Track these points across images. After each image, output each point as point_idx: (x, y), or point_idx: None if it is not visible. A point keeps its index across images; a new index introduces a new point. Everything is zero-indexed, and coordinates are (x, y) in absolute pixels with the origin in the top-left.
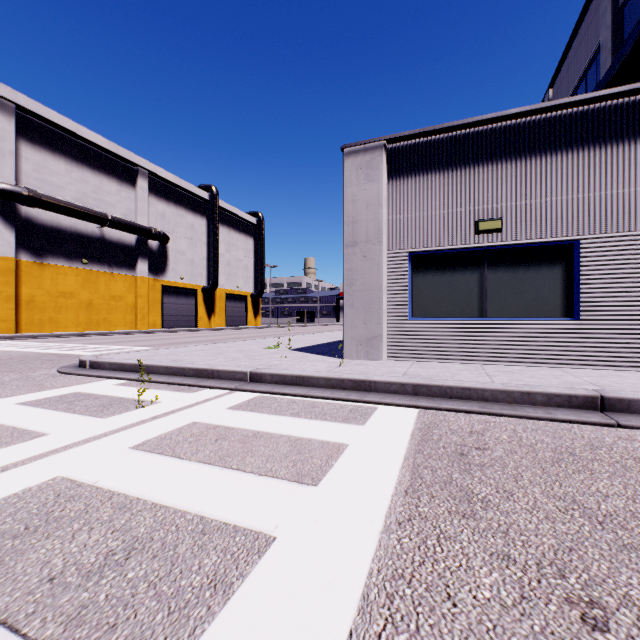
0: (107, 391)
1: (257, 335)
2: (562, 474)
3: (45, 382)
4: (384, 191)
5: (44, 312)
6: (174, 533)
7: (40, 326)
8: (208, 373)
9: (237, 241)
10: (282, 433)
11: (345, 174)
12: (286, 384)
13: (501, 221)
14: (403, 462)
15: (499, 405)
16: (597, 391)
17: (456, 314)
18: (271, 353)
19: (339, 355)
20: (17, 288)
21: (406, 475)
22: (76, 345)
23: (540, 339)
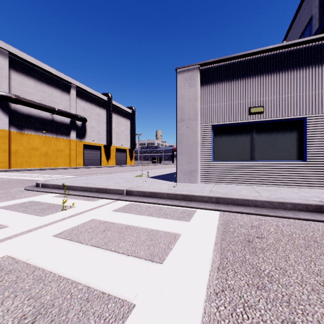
0: (48, 200)
1: (131, 169)
2: (313, 256)
3: (16, 195)
4: (198, 92)
5: (23, 158)
6: (68, 300)
7: (21, 165)
8: (103, 190)
9: (121, 121)
10: (142, 226)
11: (177, 83)
12: (145, 196)
13: (263, 107)
14: (214, 246)
15: (265, 209)
16: (322, 202)
17: (238, 158)
18: (138, 179)
19: (174, 180)
20: (9, 145)
21: (217, 256)
22: (38, 175)
23: (284, 172)
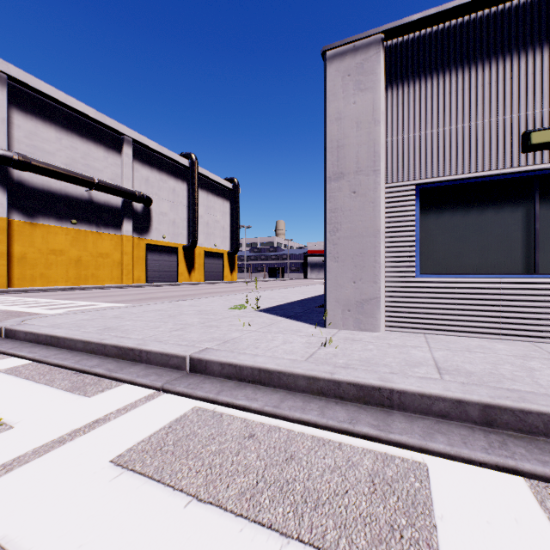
0: None
1: (230, 290)
2: None
3: None
4: (381, 102)
5: (35, 268)
6: None
7: (31, 281)
8: (134, 354)
9: (215, 204)
10: None
11: (327, 85)
12: (243, 380)
13: None
14: None
15: None
16: None
17: (487, 269)
18: (234, 316)
19: (317, 320)
20: (9, 246)
21: None
22: (49, 300)
23: None
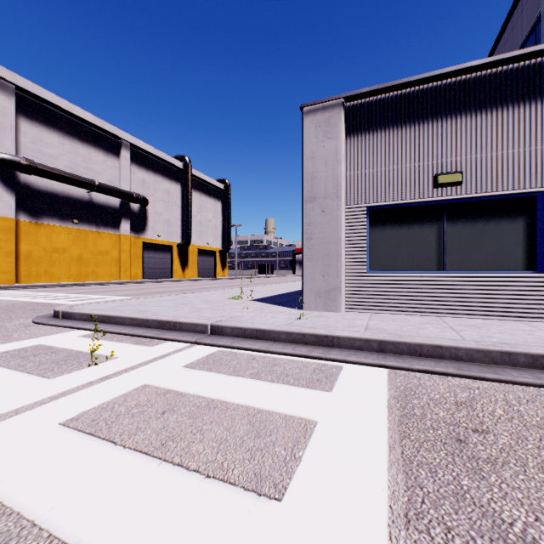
0: (69, 344)
1: (224, 285)
2: None
3: (14, 333)
4: (342, 147)
5: (40, 265)
6: None
7: (37, 277)
8: (170, 325)
9: (207, 204)
10: (239, 402)
11: (304, 132)
12: (246, 337)
13: (461, 174)
14: (389, 454)
15: (476, 366)
16: None
17: (414, 267)
18: (234, 303)
19: (298, 306)
20: (17, 244)
21: (398, 480)
22: (63, 294)
23: (501, 292)
